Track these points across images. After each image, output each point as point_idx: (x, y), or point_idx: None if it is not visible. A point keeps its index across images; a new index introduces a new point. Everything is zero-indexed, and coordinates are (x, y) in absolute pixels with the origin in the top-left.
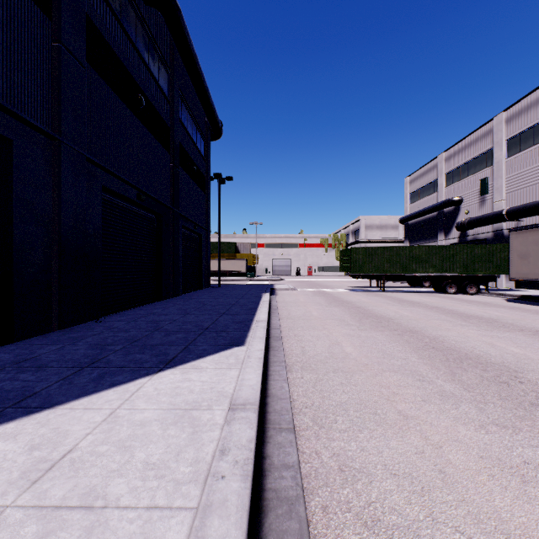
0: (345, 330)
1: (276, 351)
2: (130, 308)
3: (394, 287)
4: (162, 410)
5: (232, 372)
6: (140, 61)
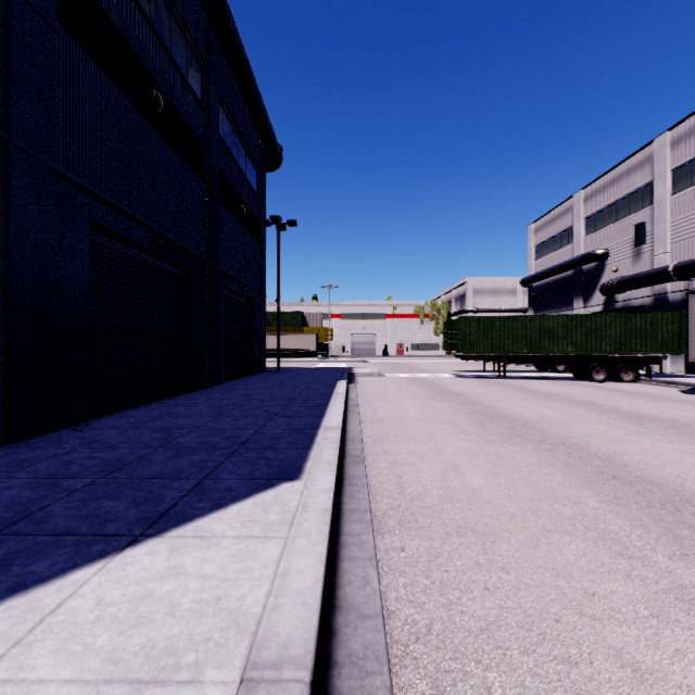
0: (463, 442)
1: (355, 487)
2: (142, 405)
3: (516, 372)
4: (81, 687)
5: (268, 549)
6: (156, 43)
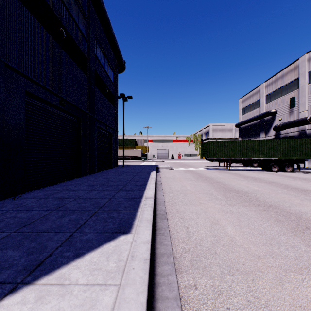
0: (218, 205)
1: (163, 236)
2: (54, 184)
3: (234, 167)
4: None
5: (105, 297)
6: (61, 5)
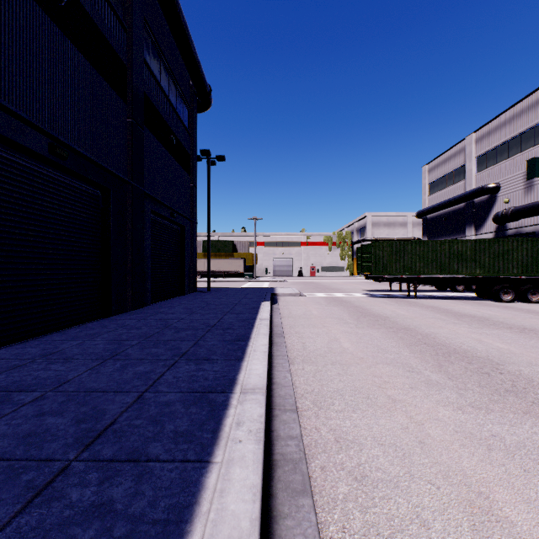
0: (444, 410)
1: None
2: (40, 335)
3: (419, 291)
4: None
5: None
6: None
